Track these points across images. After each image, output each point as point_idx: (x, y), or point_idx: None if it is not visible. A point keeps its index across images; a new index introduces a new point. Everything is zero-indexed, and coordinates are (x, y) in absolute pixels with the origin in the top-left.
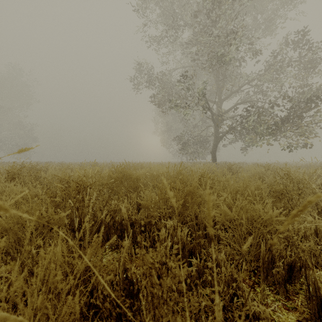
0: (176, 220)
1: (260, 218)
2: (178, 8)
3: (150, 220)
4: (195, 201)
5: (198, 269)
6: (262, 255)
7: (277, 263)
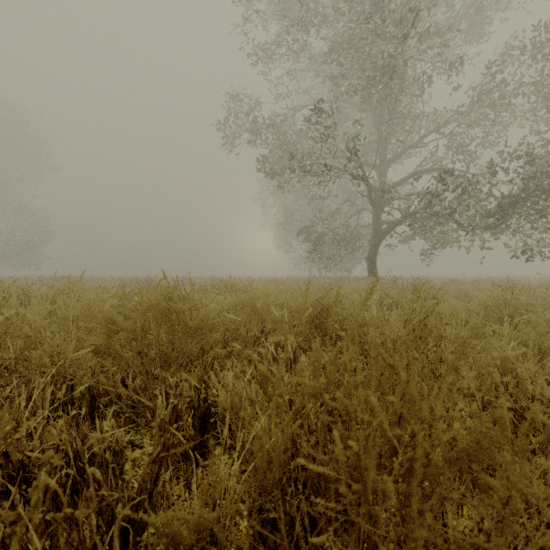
0: None
1: None
2: None
3: None
4: None
5: None
6: None
7: None
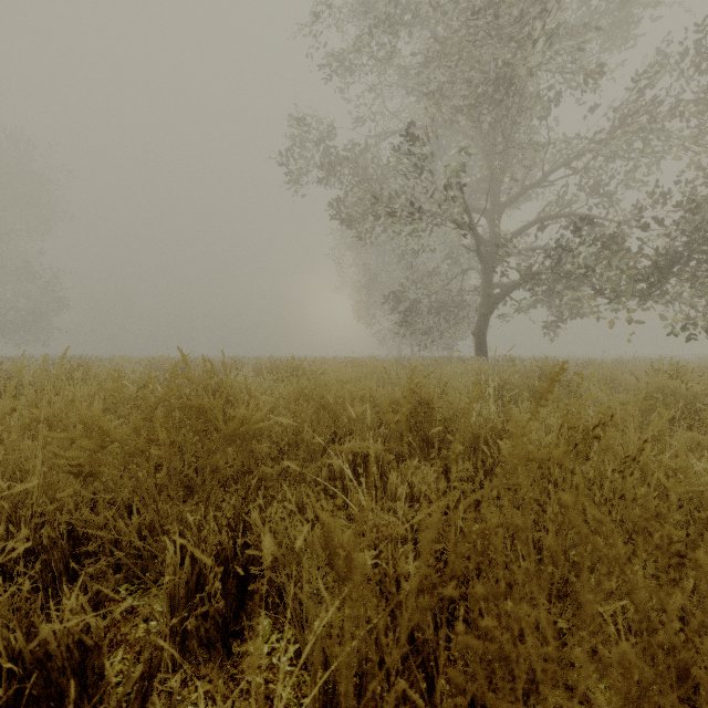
0: None
1: None
2: None
3: None
4: None
5: None
6: None
7: None
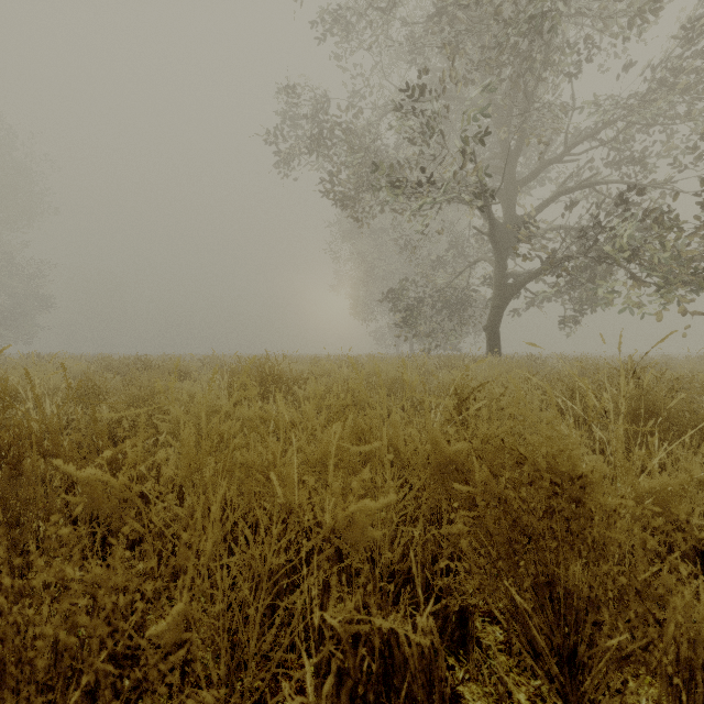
0: None
1: None
2: None
3: None
4: None
5: None
6: None
7: None
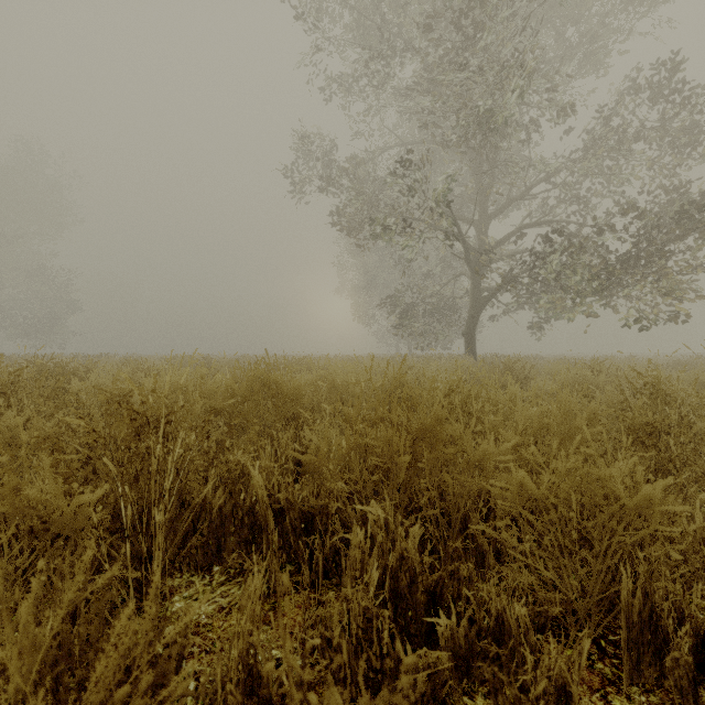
0: (392, 507)
1: (616, 505)
2: (390, 11)
3: (326, 503)
4: (441, 456)
5: (453, 645)
6: (626, 607)
7: (678, 638)
